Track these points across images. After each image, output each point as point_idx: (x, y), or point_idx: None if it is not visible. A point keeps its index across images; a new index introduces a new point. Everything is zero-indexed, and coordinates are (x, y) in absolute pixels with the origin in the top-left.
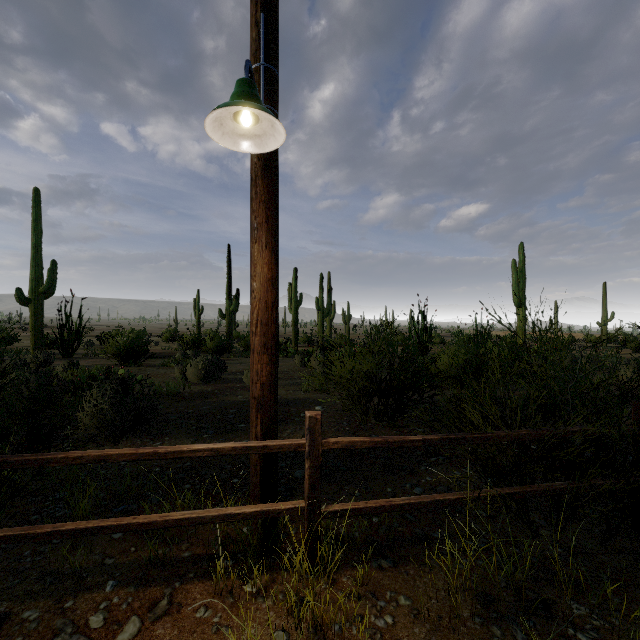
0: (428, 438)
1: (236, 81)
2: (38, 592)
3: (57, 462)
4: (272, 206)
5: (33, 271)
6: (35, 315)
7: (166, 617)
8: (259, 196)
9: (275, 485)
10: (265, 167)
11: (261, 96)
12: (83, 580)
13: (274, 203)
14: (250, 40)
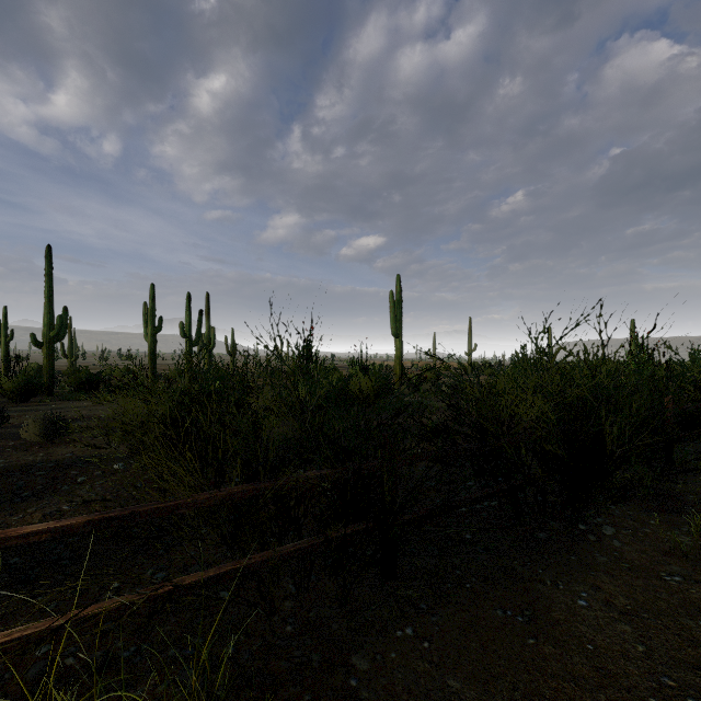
0: (63, 524)
1: None
2: None
3: None
4: None
5: None
6: None
7: None
8: None
9: None
10: None
11: None
12: None
13: None
14: None
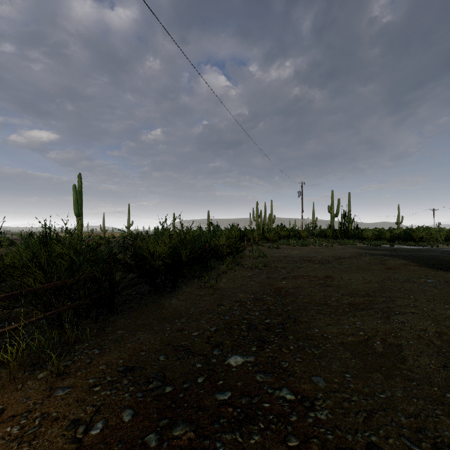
0: None
1: None
2: None
3: None
4: None
5: None
6: None
7: None
8: None
9: None
10: None
11: None
12: None
13: None
14: None
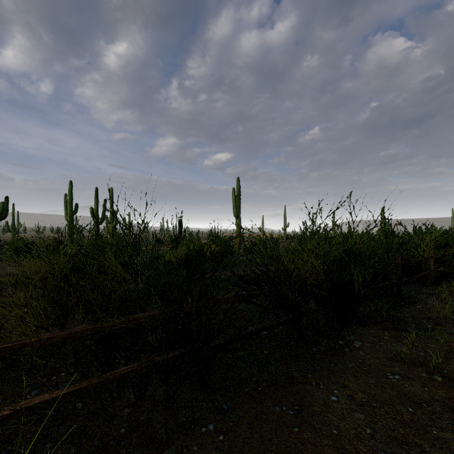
0: None
1: None
2: None
3: None
4: None
5: None
6: None
7: None
8: None
9: None
10: None
11: None
12: None
13: None
14: None
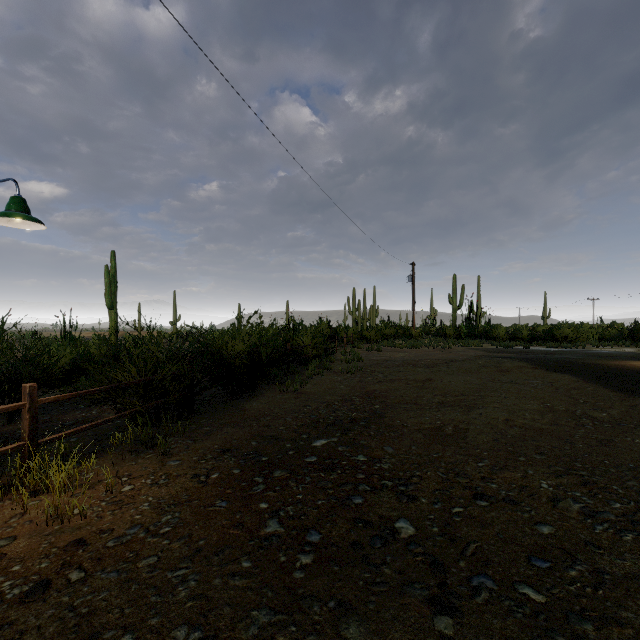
0: (102, 388)
1: (15, 196)
2: None
3: None
4: None
5: None
6: None
7: None
8: None
9: None
10: None
11: None
12: None
13: None
14: None
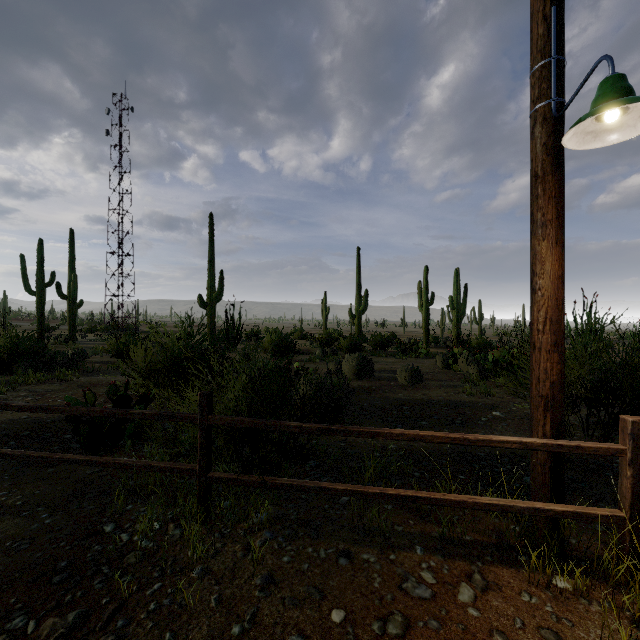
0: None
1: (604, 79)
2: (359, 540)
3: (383, 436)
4: (562, 201)
5: (209, 280)
6: (210, 316)
7: (491, 592)
8: (548, 192)
9: (563, 488)
10: (555, 162)
11: (552, 91)
12: (388, 539)
13: (563, 197)
14: (533, 37)
